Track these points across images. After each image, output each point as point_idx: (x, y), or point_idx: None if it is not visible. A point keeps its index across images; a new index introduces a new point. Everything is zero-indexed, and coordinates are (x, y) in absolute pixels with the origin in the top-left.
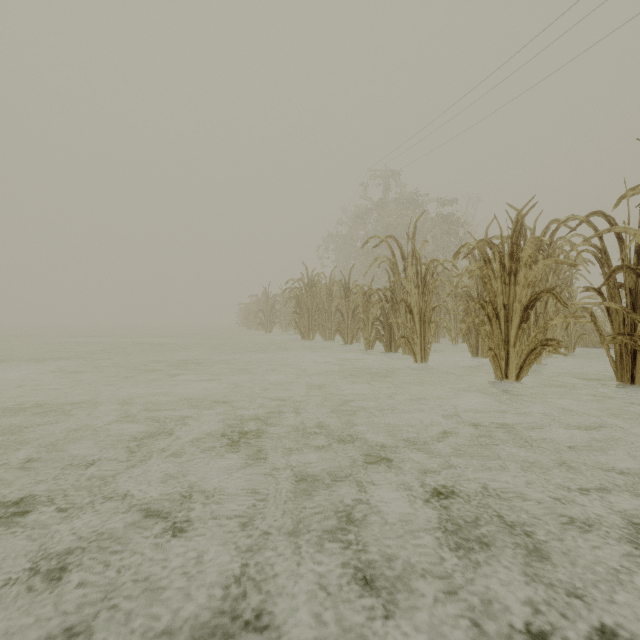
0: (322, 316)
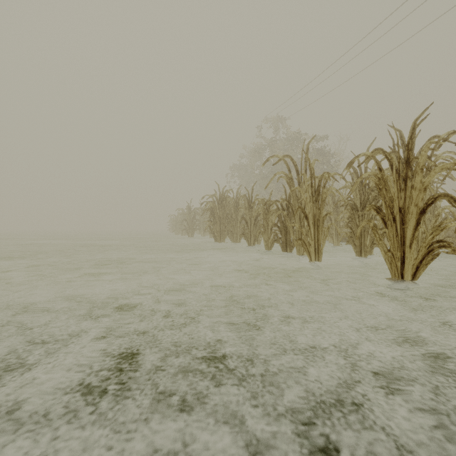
0: (230, 223)
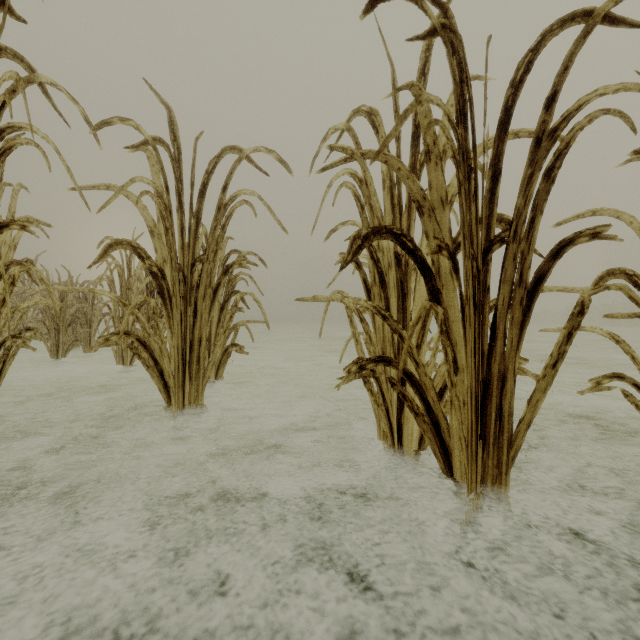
0: None
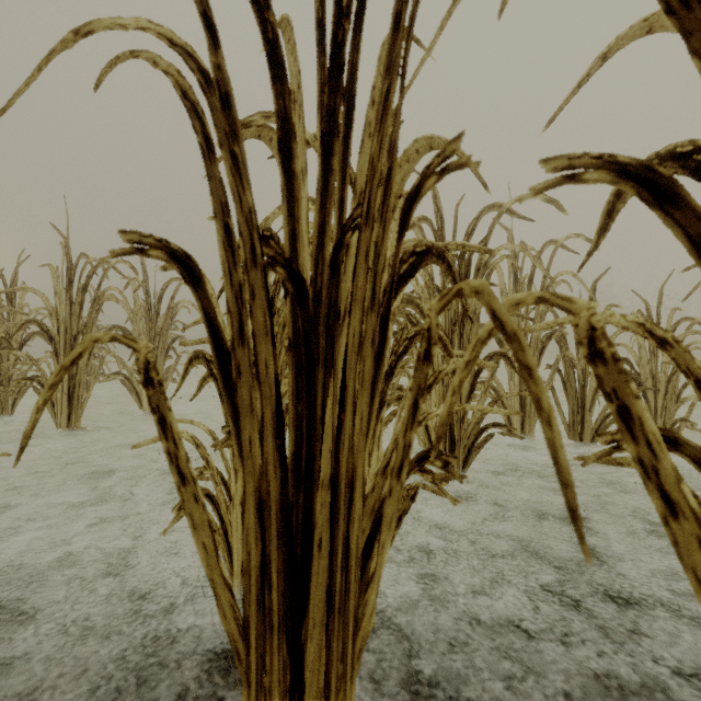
0: None
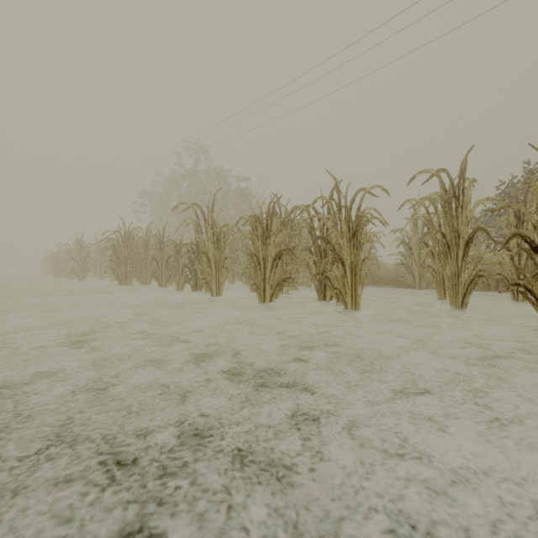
0: (139, 264)
